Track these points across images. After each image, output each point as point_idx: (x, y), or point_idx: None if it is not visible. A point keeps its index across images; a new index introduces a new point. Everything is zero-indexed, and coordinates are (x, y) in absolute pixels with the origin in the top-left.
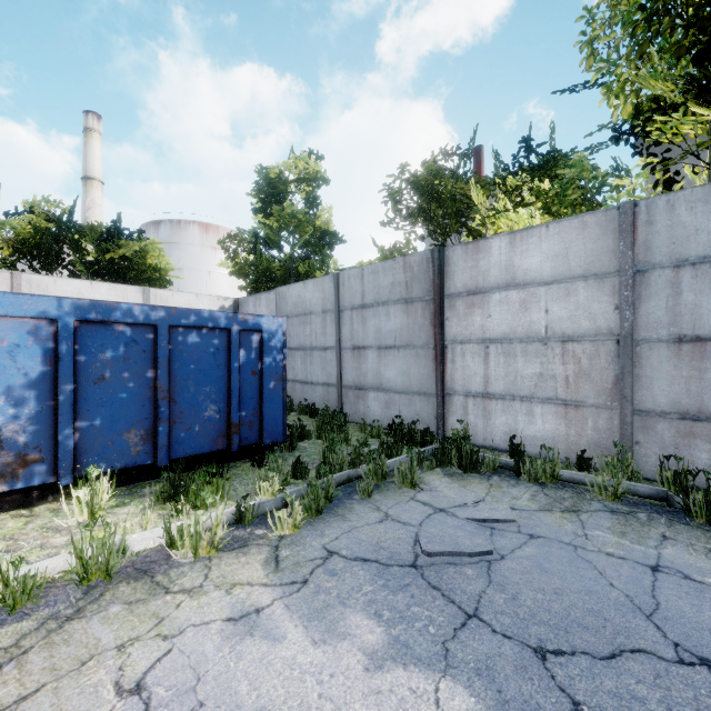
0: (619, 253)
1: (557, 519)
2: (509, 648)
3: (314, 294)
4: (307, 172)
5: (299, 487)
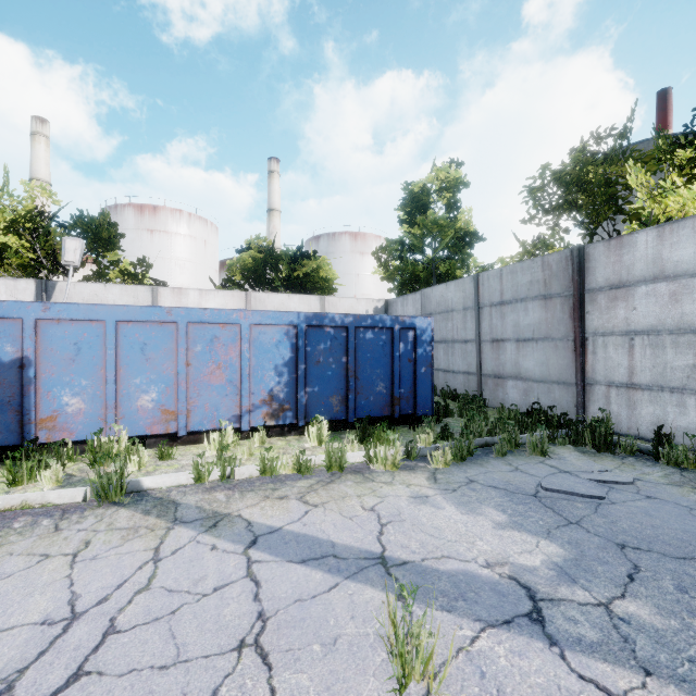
0: None
1: (683, 491)
2: (597, 539)
3: (456, 294)
4: (447, 181)
5: (447, 443)
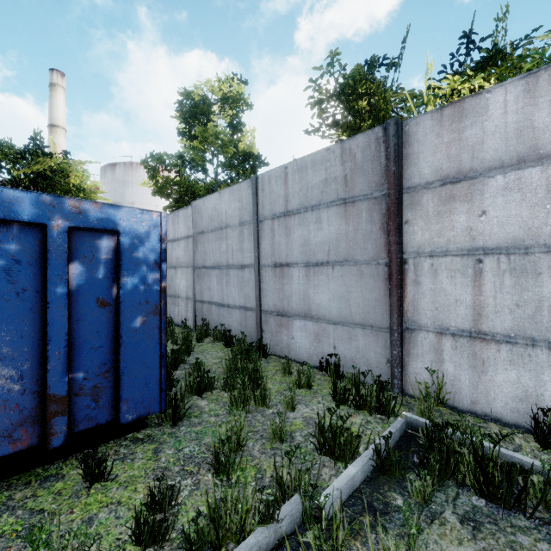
0: None
1: None
2: None
3: (230, 205)
4: (230, 95)
5: None
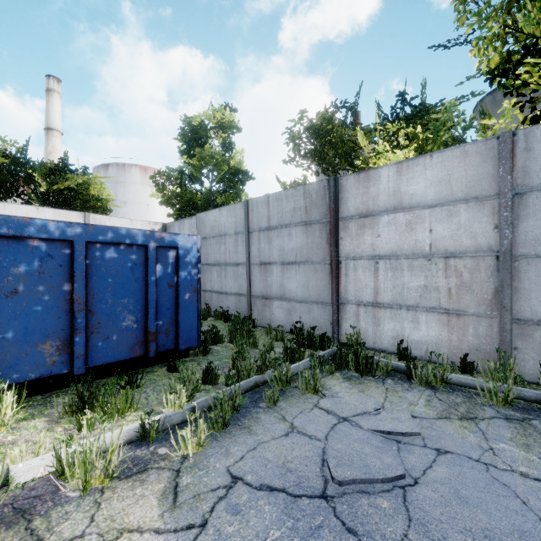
0: (498, 178)
1: (457, 429)
2: None
3: (228, 219)
4: (223, 122)
5: (207, 396)
